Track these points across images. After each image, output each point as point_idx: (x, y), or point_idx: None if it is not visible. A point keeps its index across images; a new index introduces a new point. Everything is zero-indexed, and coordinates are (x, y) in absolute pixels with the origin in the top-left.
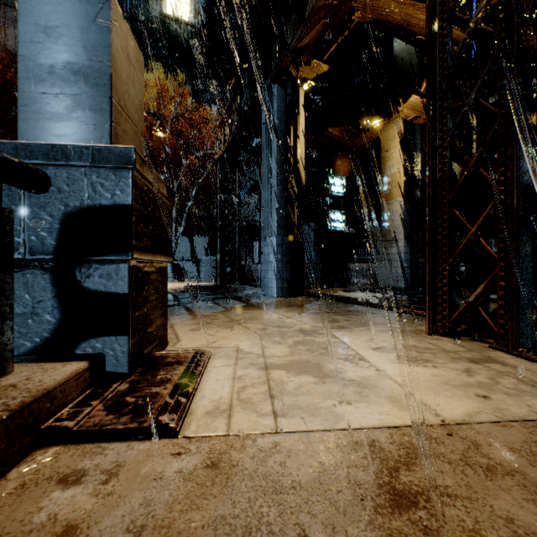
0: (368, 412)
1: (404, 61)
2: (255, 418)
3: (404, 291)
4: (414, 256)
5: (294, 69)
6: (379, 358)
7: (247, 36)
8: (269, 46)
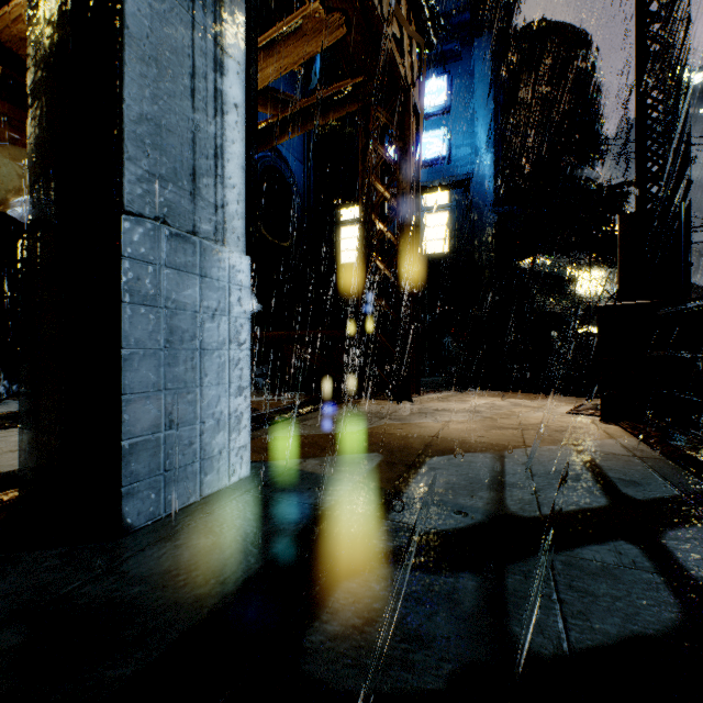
0: (521, 400)
1: None
2: (557, 404)
3: None
4: None
5: None
6: (477, 402)
7: None
8: None
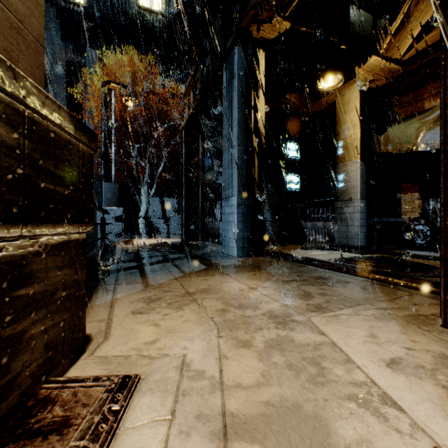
0: None
1: (359, 27)
2: None
3: (361, 249)
4: (369, 215)
5: (254, 28)
6: (415, 398)
7: (208, 1)
8: (230, 12)
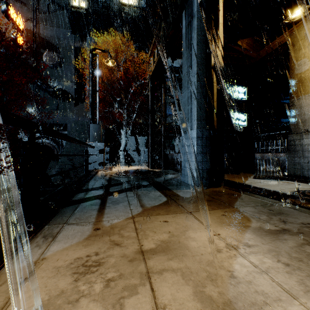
0: None
1: None
2: None
3: None
4: None
5: None
6: None
7: None
8: None
